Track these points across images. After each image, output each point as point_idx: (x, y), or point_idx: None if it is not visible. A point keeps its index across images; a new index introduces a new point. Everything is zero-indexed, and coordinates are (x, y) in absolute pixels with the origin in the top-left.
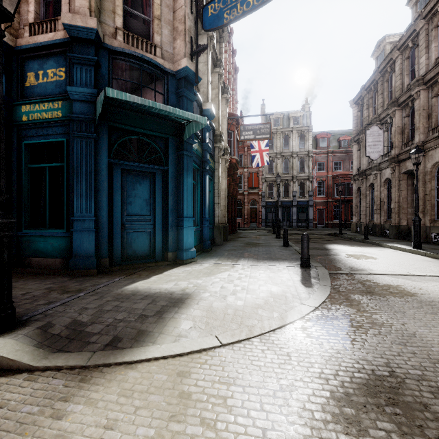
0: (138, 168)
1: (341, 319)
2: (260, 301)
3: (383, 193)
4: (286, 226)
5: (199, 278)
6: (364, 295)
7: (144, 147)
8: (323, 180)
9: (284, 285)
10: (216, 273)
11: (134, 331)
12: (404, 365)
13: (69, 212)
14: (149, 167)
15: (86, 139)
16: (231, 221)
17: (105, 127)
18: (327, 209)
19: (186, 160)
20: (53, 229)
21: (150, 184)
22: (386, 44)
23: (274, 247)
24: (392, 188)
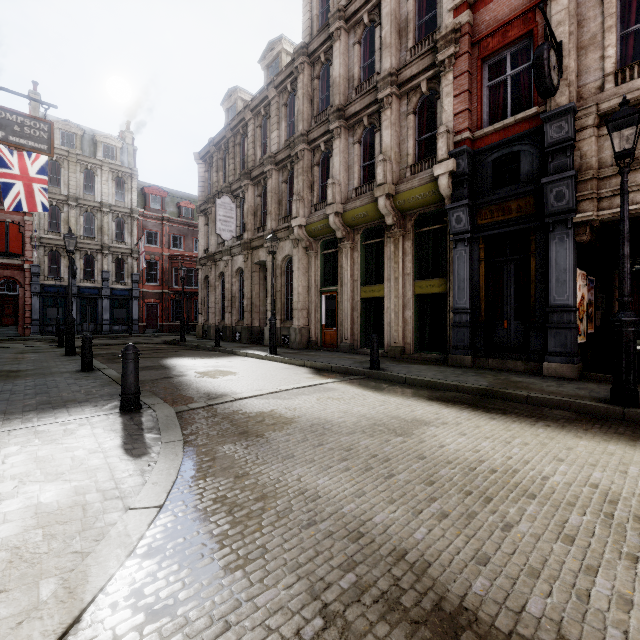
0: None
1: (214, 516)
2: None
3: (236, 285)
4: (89, 331)
5: None
6: (238, 442)
7: None
8: (156, 260)
9: (80, 470)
10: None
11: None
12: (331, 574)
13: None
14: None
15: None
16: None
17: None
18: (162, 304)
19: None
20: None
21: None
22: (238, 99)
23: (58, 375)
24: (245, 280)
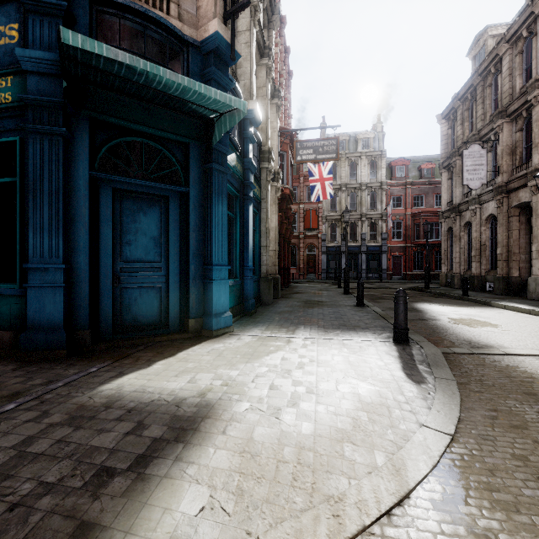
0: (141, 188)
1: (517, 472)
2: (344, 422)
3: (485, 234)
4: (353, 277)
5: (234, 365)
6: (524, 402)
7: (152, 156)
8: (400, 219)
9: (378, 379)
10: (262, 355)
11: (65, 528)
12: None
13: (25, 257)
14: (158, 186)
15: (49, 137)
16: (283, 271)
17: (84, 119)
18: (405, 256)
19: (217, 177)
20: (1, 283)
21: (161, 213)
22: (488, 38)
23: (344, 307)
24: (498, 227)
